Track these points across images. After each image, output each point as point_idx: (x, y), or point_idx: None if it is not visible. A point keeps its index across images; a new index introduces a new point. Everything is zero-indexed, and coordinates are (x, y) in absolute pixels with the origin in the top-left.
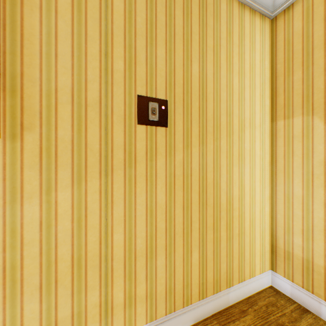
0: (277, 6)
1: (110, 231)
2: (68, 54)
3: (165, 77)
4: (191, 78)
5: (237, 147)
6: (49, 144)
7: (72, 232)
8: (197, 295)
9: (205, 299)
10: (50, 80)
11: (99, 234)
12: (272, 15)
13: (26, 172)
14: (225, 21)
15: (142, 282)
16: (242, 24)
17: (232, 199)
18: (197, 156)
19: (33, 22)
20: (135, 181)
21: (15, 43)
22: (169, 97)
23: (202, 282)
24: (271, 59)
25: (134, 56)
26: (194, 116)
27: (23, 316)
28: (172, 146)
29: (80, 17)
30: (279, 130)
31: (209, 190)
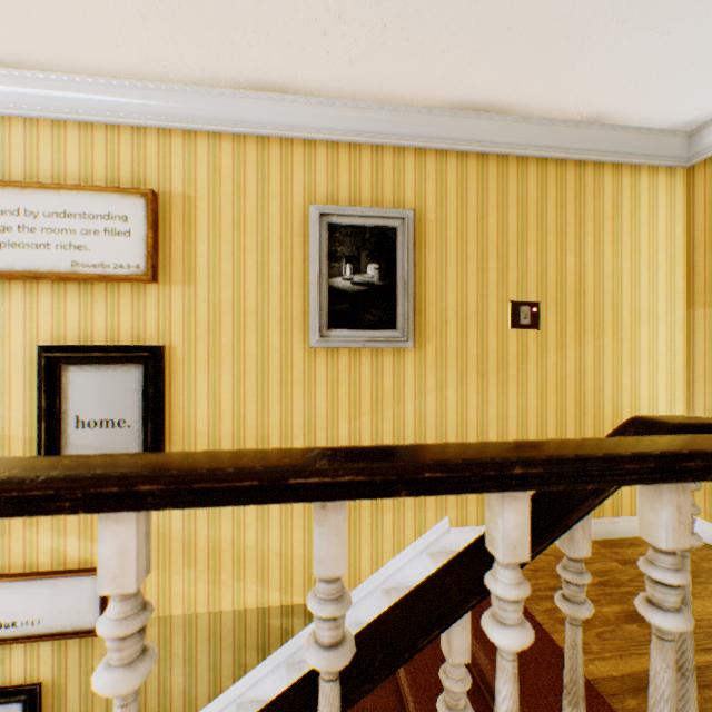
0: (693, 155)
1: (485, 428)
2: (454, 277)
3: (536, 278)
4: (565, 274)
5: (627, 346)
6: (441, 352)
7: (456, 424)
8: None
9: None
10: (441, 301)
11: (476, 429)
12: (687, 165)
13: (427, 373)
14: (610, 195)
15: None
16: (636, 190)
17: (620, 410)
18: (573, 358)
19: (431, 258)
20: (506, 383)
21: (420, 277)
22: (540, 298)
23: None
24: (686, 222)
25: (506, 265)
26: (568, 314)
27: None
28: (543, 349)
29: (462, 243)
30: (697, 321)
31: (588, 397)
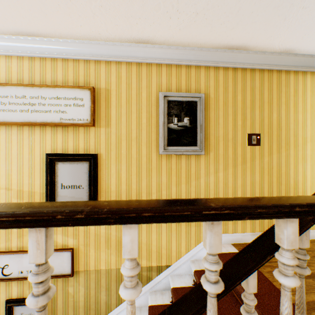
0: None
1: (236, 190)
2: (222, 123)
3: (259, 123)
4: (272, 121)
5: (300, 153)
6: (216, 156)
7: (223, 188)
8: None
9: None
10: (216, 133)
11: (232, 190)
12: None
13: (210, 165)
14: (293, 85)
15: None
16: (305, 83)
17: (297, 182)
18: (275, 159)
19: (212, 114)
20: (245, 170)
21: (207, 123)
22: (261, 132)
23: None
24: None
25: (245, 117)
26: (273, 139)
27: None
28: (262, 154)
29: (225, 108)
30: None
31: (282, 176)
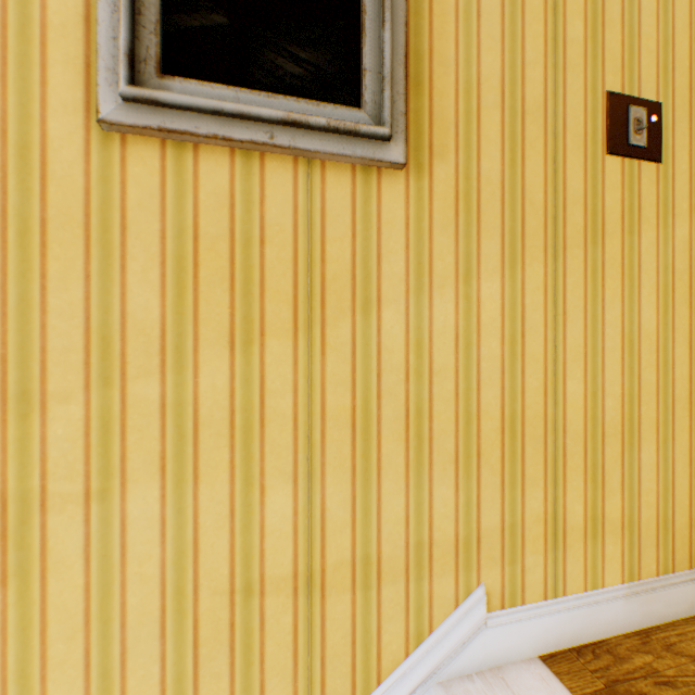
0: None
1: (560, 373)
2: (495, 11)
3: (655, 53)
4: None
5: None
6: (467, 187)
7: (501, 363)
8: None
9: None
10: (468, 63)
11: (542, 376)
12: None
13: (436, 237)
14: None
15: (614, 492)
16: None
17: None
18: None
19: None
20: (601, 274)
21: None
22: (663, 96)
23: None
24: None
25: (600, 11)
26: None
27: (431, 508)
28: (668, 206)
29: None
30: None
31: None
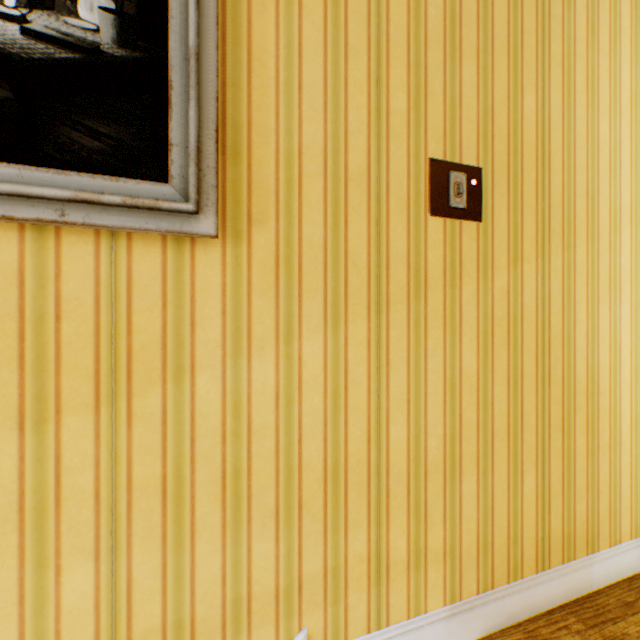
0: None
1: (384, 420)
2: (318, 83)
3: (476, 122)
4: (522, 124)
5: (605, 264)
6: (288, 252)
7: (324, 416)
8: (532, 561)
9: (546, 571)
10: (290, 133)
11: (366, 424)
12: None
13: (255, 301)
14: (584, 4)
15: (436, 523)
16: (616, 8)
17: (597, 371)
18: (533, 280)
19: (265, 28)
20: (424, 325)
21: (238, 66)
22: (483, 161)
23: (541, 536)
24: None
25: (424, 84)
26: (527, 200)
27: (251, 563)
28: (488, 259)
29: (336, 13)
30: None
31: (554, 350)
